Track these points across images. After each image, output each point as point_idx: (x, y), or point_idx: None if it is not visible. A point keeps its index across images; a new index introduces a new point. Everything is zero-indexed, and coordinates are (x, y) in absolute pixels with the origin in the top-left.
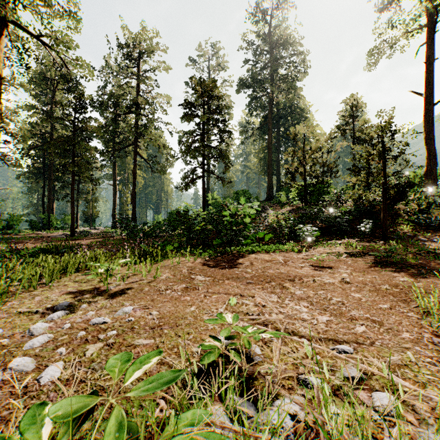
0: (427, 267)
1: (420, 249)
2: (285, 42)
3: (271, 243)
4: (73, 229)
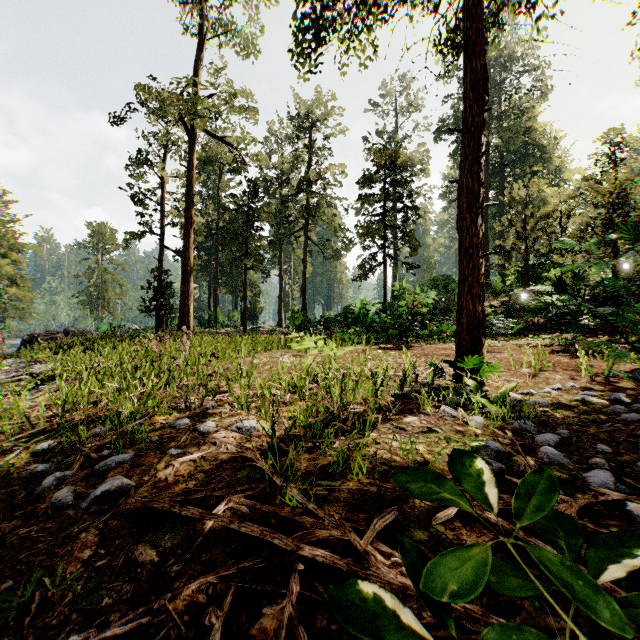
0: None
1: None
2: (508, 59)
3: None
4: (245, 325)
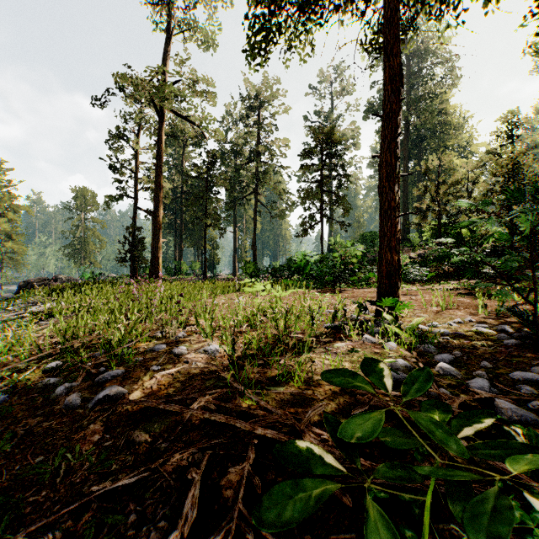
0: None
1: (537, 288)
2: (425, 52)
3: None
4: (205, 273)
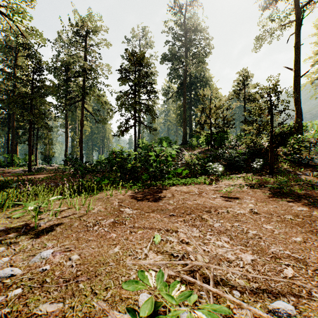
0: (312, 197)
1: (299, 181)
2: (196, 29)
3: (187, 176)
4: (30, 166)
